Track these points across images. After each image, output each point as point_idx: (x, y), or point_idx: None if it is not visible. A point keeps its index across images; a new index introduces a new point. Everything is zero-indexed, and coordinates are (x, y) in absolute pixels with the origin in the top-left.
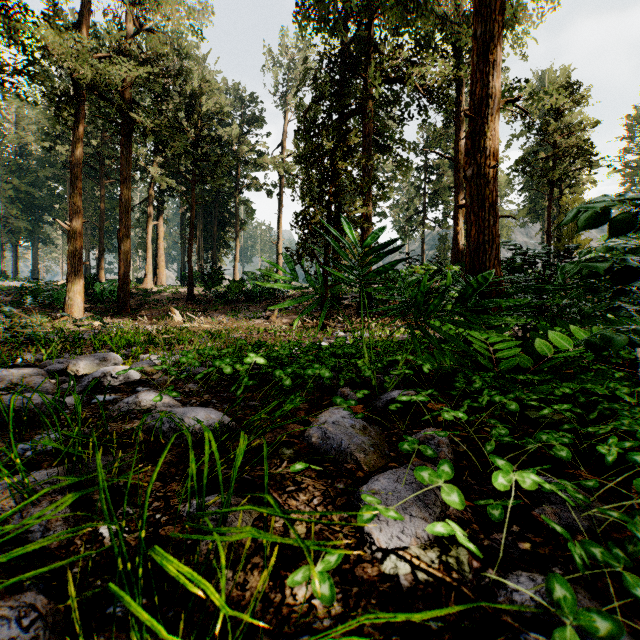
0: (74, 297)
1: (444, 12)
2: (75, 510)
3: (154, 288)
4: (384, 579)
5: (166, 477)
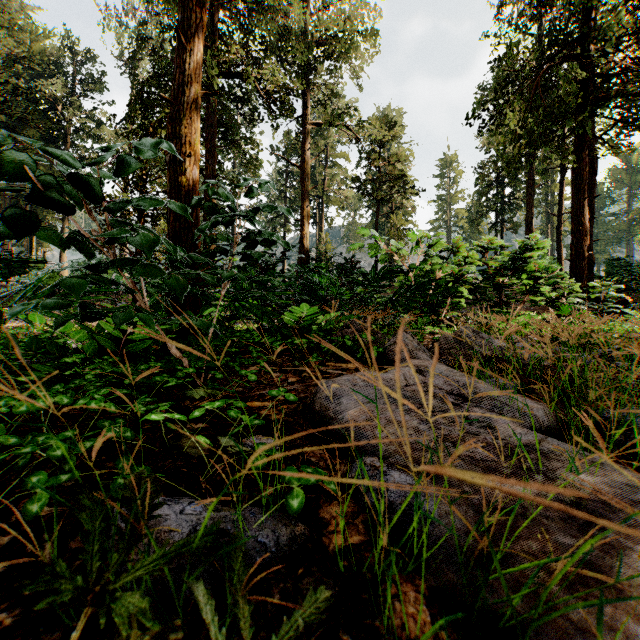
0: None
1: (284, 24)
2: None
3: None
4: None
5: None
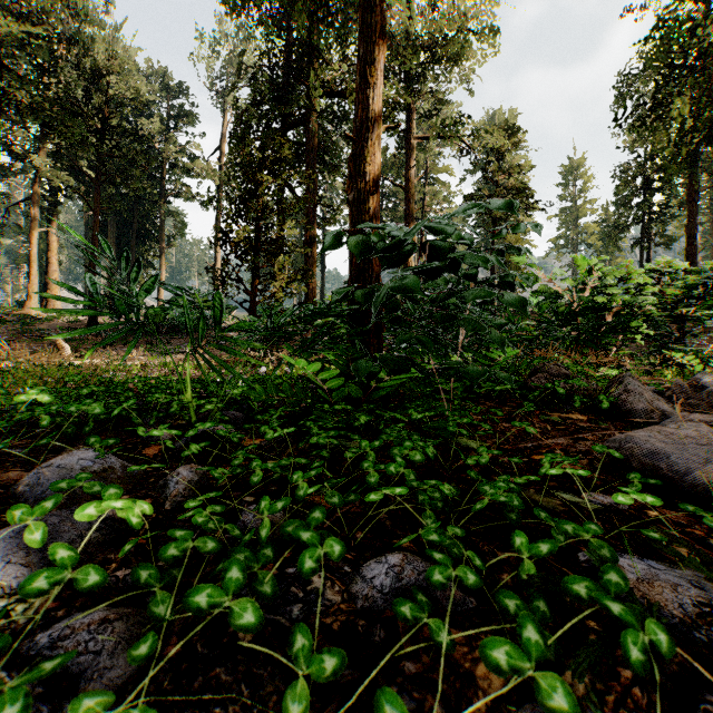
0: None
1: (391, 31)
2: None
3: (42, 314)
4: None
5: None
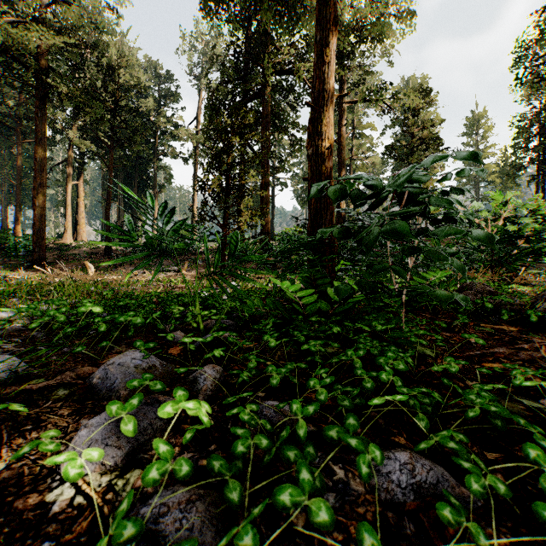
0: None
1: None
2: None
3: (74, 243)
4: (39, 507)
5: None
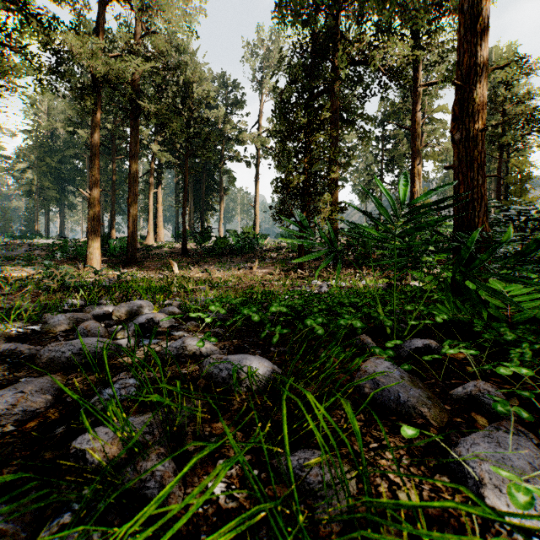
0: (93, 252)
1: (403, 0)
2: (177, 462)
3: (154, 244)
4: None
5: (243, 427)
